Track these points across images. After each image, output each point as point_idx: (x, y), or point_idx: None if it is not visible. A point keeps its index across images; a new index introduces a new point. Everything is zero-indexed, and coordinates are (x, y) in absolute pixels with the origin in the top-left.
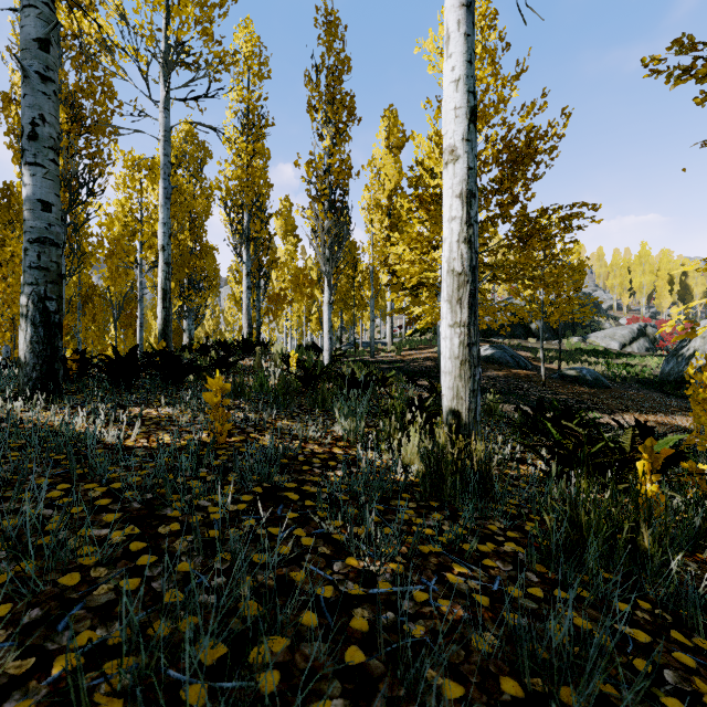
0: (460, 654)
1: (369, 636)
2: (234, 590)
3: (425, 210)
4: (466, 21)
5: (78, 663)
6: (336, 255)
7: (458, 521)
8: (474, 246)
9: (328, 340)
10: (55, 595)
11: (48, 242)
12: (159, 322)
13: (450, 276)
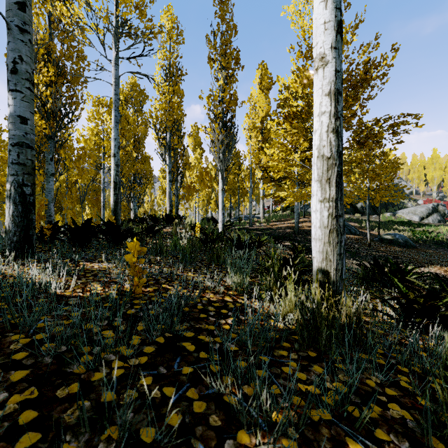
0: None
1: None
2: None
3: (289, 123)
4: None
5: None
6: (227, 158)
7: (338, 376)
8: (340, 135)
9: (222, 215)
10: None
11: (24, 145)
12: (112, 203)
13: (320, 160)
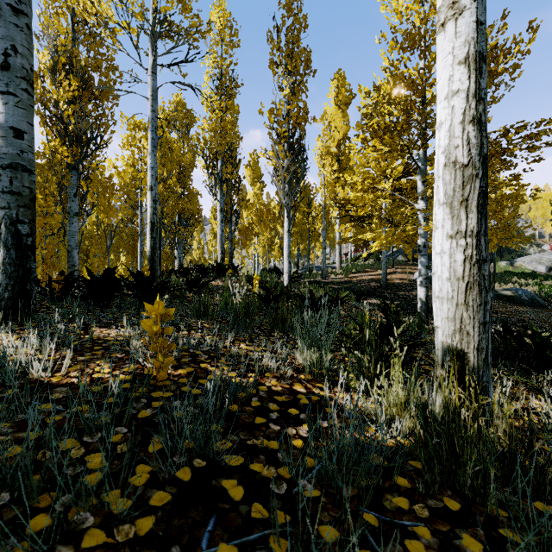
0: None
1: None
2: None
3: (380, 139)
4: None
5: None
6: (294, 190)
7: None
8: (485, 128)
9: (287, 264)
10: None
11: (20, 168)
12: (148, 249)
13: (449, 170)
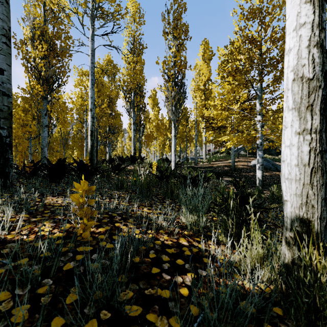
0: None
1: None
2: None
3: (232, 76)
4: None
5: None
6: (178, 110)
7: None
8: (326, 51)
9: (174, 156)
10: None
11: (1, 93)
12: (89, 147)
13: (297, 83)
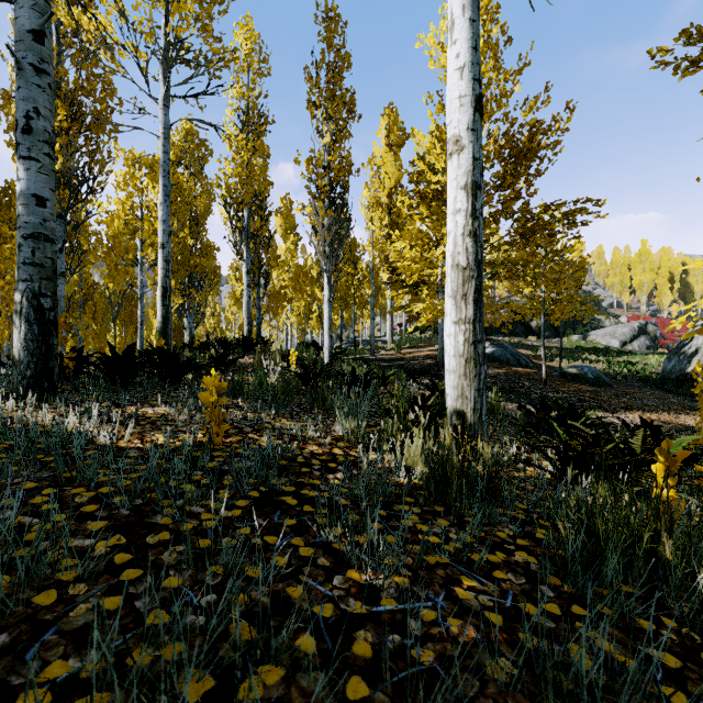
0: (474, 685)
1: (373, 664)
2: (224, 611)
3: (427, 206)
4: (471, 6)
5: (45, 701)
6: (336, 253)
7: (465, 528)
8: (479, 240)
9: (328, 338)
10: (28, 617)
11: (42, 238)
12: (159, 319)
13: (454, 271)
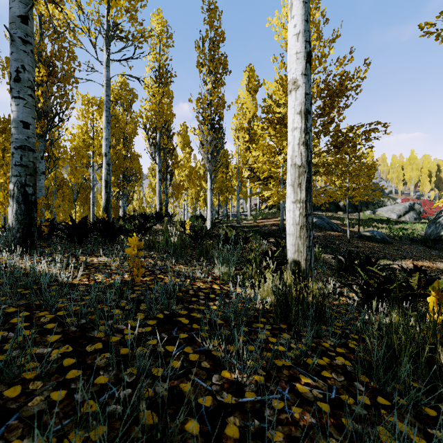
0: None
1: (240, 442)
2: (135, 403)
3: (273, 128)
4: None
5: None
6: (215, 158)
7: (301, 340)
8: (309, 147)
9: (210, 213)
10: None
11: (27, 148)
12: (103, 201)
13: (293, 168)
